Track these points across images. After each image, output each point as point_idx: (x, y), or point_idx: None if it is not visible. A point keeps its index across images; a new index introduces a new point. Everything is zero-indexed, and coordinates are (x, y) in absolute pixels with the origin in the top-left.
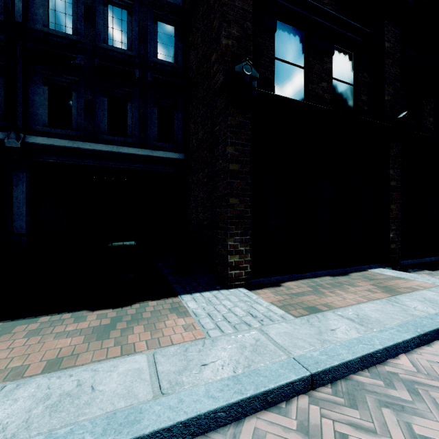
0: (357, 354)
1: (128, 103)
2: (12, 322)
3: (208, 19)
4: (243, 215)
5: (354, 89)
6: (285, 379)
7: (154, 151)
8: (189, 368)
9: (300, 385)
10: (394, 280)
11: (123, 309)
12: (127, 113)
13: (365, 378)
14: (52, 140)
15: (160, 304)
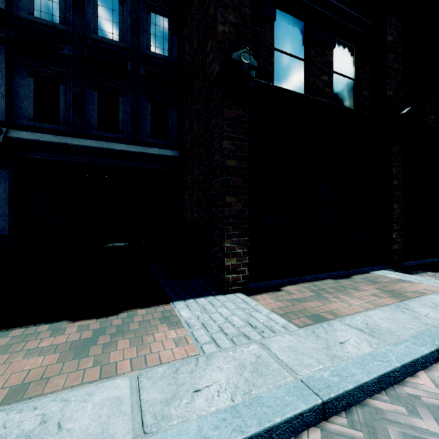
0: (373, 374)
1: (120, 97)
2: None
3: (204, 7)
4: (241, 214)
5: (355, 84)
6: (293, 410)
7: (147, 148)
8: (179, 396)
9: (311, 416)
10: (398, 283)
11: (108, 318)
12: (119, 108)
13: (384, 404)
14: (37, 135)
15: (150, 312)
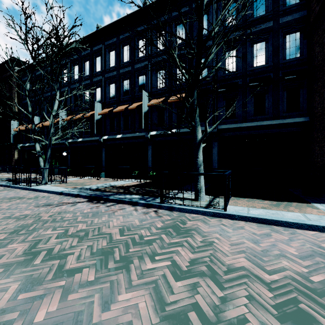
0: None
1: (266, 95)
2: (235, 197)
3: None
4: None
5: None
6: None
7: (284, 120)
8: (323, 220)
9: None
10: None
11: (278, 202)
12: (265, 101)
13: None
14: (228, 126)
15: (299, 204)
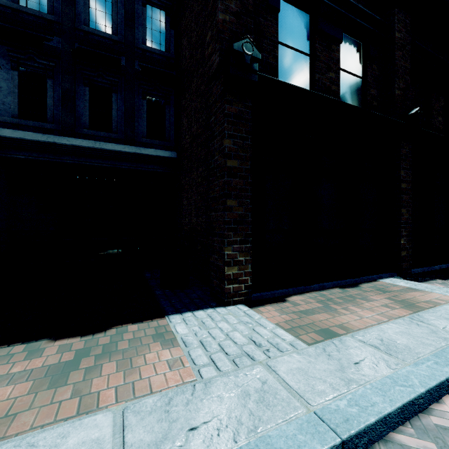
0: (396, 403)
1: (113, 94)
2: None
3: None
4: (243, 219)
5: (362, 82)
6: None
7: (143, 149)
8: (171, 436)
9: None
10: (409, 292)
11: (94, 336)
12: (112, 105)
13: (411, 439)
14: (22, 134)
15: (142, 328)
